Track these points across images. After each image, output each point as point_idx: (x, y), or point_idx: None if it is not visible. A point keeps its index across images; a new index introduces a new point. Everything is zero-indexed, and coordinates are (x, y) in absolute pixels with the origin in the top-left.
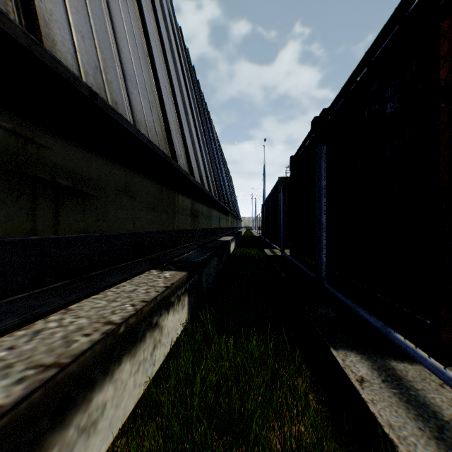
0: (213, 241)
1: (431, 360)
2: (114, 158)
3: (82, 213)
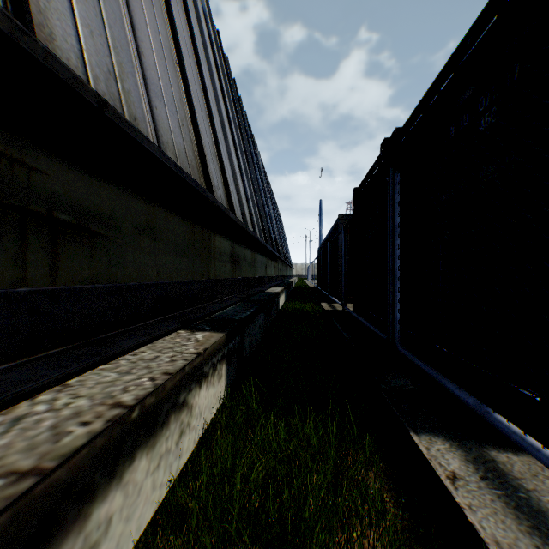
0: (258, 293)
1: (547, 452)
2: (132, 188)
3: (90, 258)
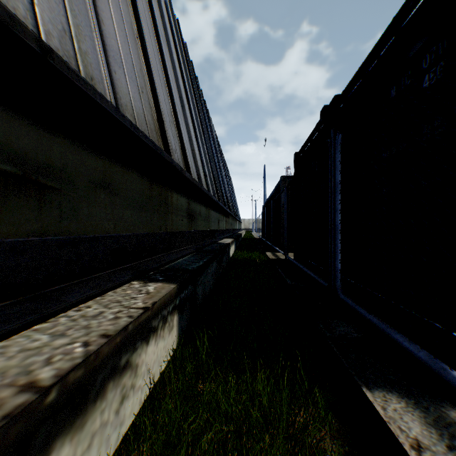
0: (212, 244)
1: None
2: (87, 143)
3: (38, 210)
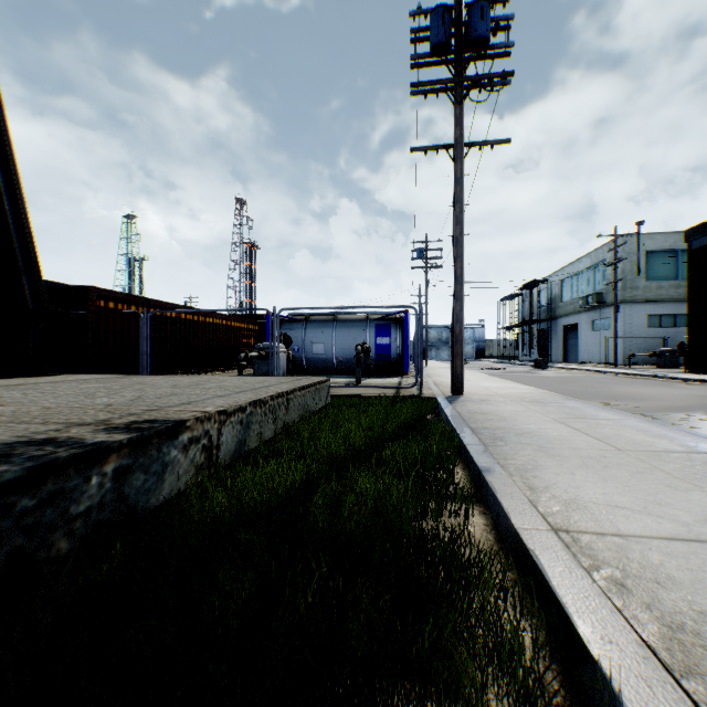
0: None
1: None
2: None
3: None
